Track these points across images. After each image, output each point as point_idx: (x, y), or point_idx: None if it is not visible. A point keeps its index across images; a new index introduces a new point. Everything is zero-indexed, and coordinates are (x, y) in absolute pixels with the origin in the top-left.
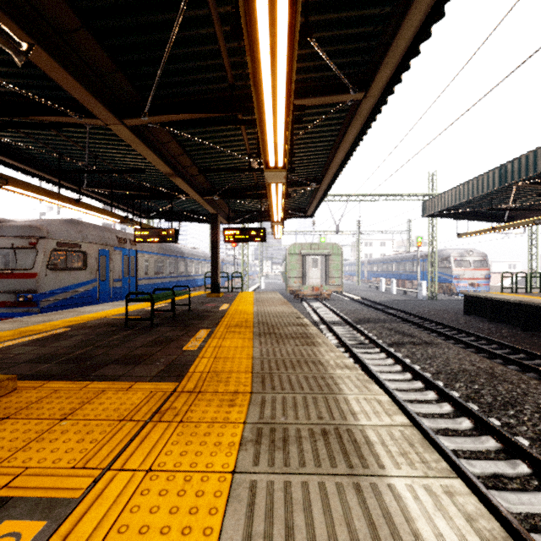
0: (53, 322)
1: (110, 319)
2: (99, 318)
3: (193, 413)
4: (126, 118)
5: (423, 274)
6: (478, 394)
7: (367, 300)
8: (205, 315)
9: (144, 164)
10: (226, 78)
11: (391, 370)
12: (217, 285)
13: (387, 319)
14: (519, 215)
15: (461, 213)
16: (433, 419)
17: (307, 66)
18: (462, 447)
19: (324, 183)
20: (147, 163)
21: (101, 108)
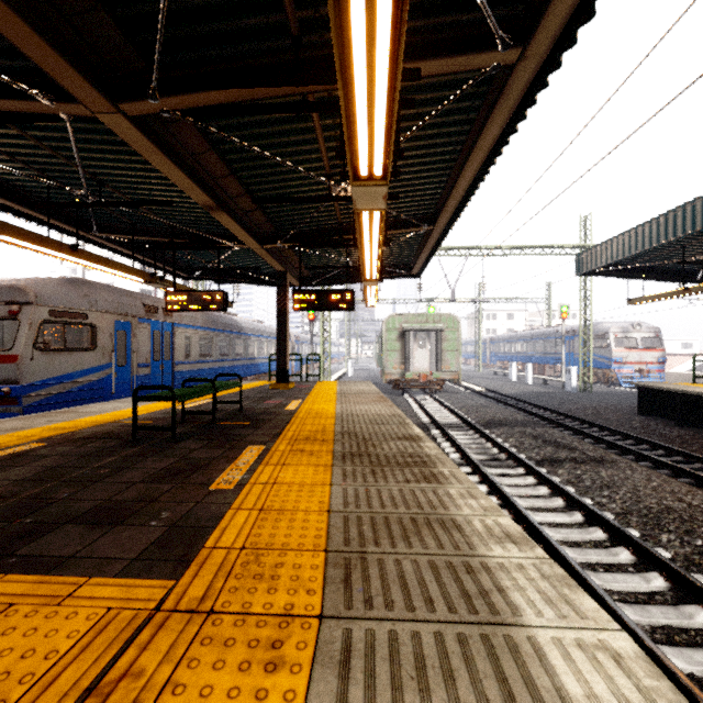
0: (29, 430)
1: (116, 426)
2: (101, 423)
3: (177, 698)
4: (123, 101)
5: (570, 356)
6: None
7: (493, 392)
8: (262, 419)
9: (175, 194)
10: (286, 26)
11: (548, 506)
12: (285, 372)
13: (527, 420)
14: None
15: (634, 269)
16: (640, 606)
17: (424, 0)
18: None
19: (440, 222)
20: (178, 192)
21: (75, 78)
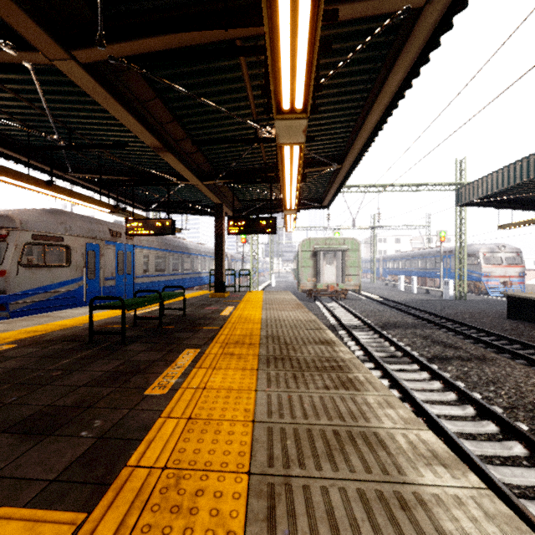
0: (7, 333)
1: (80, 329)
2: (68, 326)
3: None
4: (75, 48)
5: (447, 271)
6: None
7: (386, 300)
8: (201, 324)
9: (131, 139)
10: None
11: (443, 399)
12: (222, 284)
13: (417, 323)
14: None
15: (504, 201)
16: None
17: None
18: None
19: (347, 161)
20: (133, 138)
21: (29, 24)
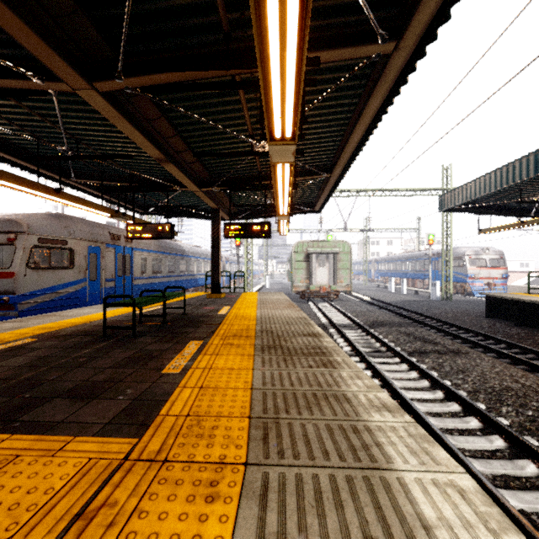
0: (23, 329)
1: (90, 326)
2: (79, 324)
3: (142, 520)
4: (96, 80)
5: (435, 273)
6: (535, 423)
7: (377, 300)
8: (201, 321)
9: (134, 150)
10: (219, 25)
11: (417, 386)
12: (218, 285)
13: (402, 322)
14: None
15: (483, 207)
16: (485, 460)
17: (323, 6)
18: (536, 508)
19: (335, 171)
20: (137, 148)
21: (60, 63)
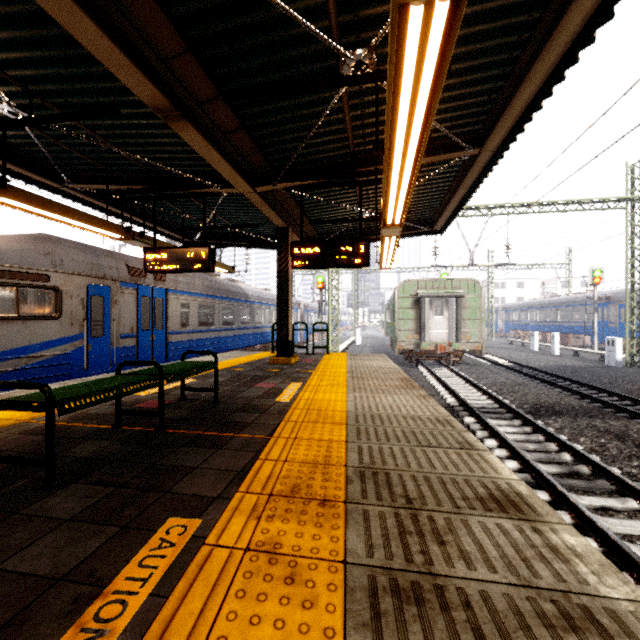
0: None
1: (17, 432)
2: (8, 424)
3: None
4: None
5: (603, 325)
6: None
7: (519, 365)
8: (236, 423)
9: (132, 110)
10: None
11: None
12: (287, 344)
13: (588, 407)
14: None
15: None
16: None
17: None
18: None
19: (493, 138)
20: (134, 106)
21: None
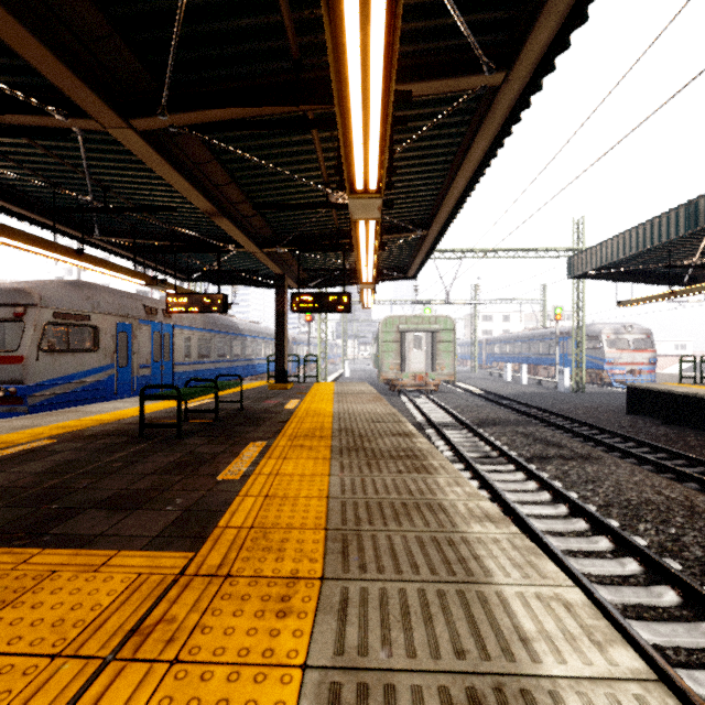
0: (38, 428)
1: (122, 424)
2: (107, 422)
3: (206, 636)
4: (134, 117)
5: (564, 357)
6: (678, 543)
7: (488, 393)
8: (263, 418)
9: (177, 200)
10: (287, 50)
11: (536, 500)
12: (284, 372)
13: (520, 420)
14: (704, 276)
15: (623, 273)
16: (614, 587)
17: (415, 28)
18: (672, 642)
19: (433, 227)
20: (180, 198)
21: (90, 97)
